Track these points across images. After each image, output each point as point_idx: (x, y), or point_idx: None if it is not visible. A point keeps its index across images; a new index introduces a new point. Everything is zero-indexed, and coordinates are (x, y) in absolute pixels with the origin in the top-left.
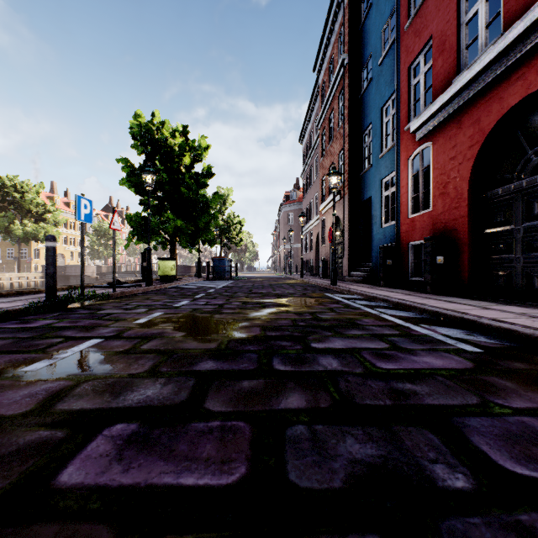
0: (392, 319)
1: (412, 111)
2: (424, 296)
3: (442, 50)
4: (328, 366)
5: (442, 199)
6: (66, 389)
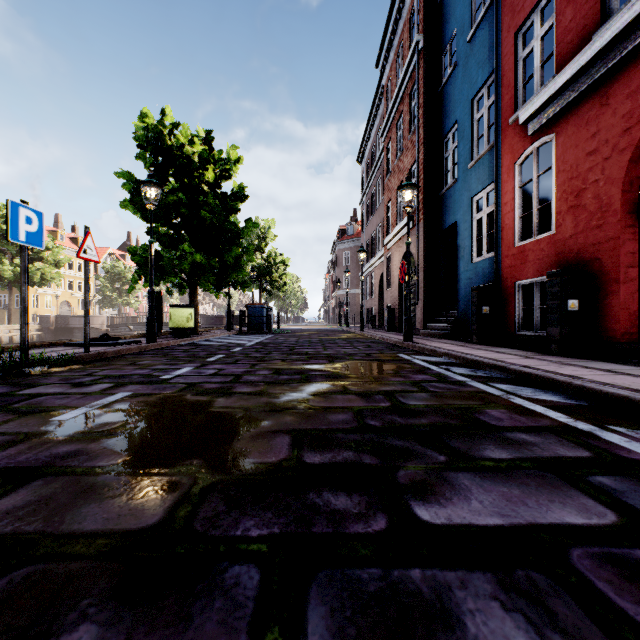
0: (539, 409)
1: (520, 95)
2: (555, 360)
3: None
4: None
5: (573, 215)
6: None
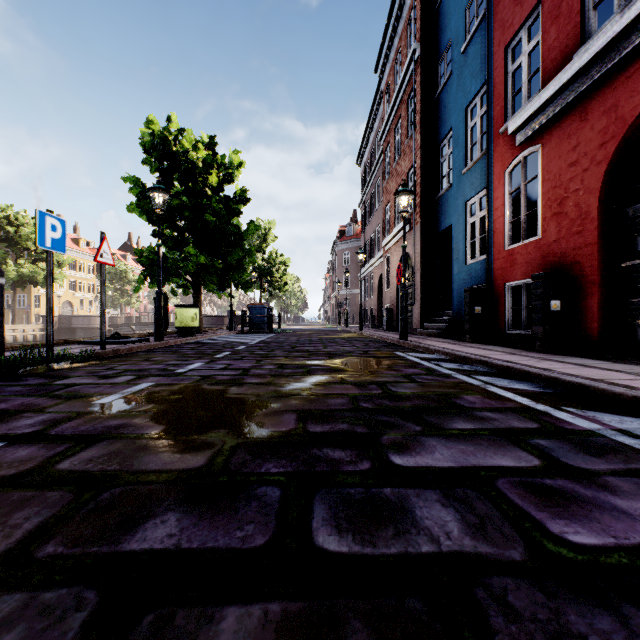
0: (509, 395)
1: (510, 106)
2: (536, 356)
3: (556, 15)
4: (440, 537)
5: (556, 222)
6: None
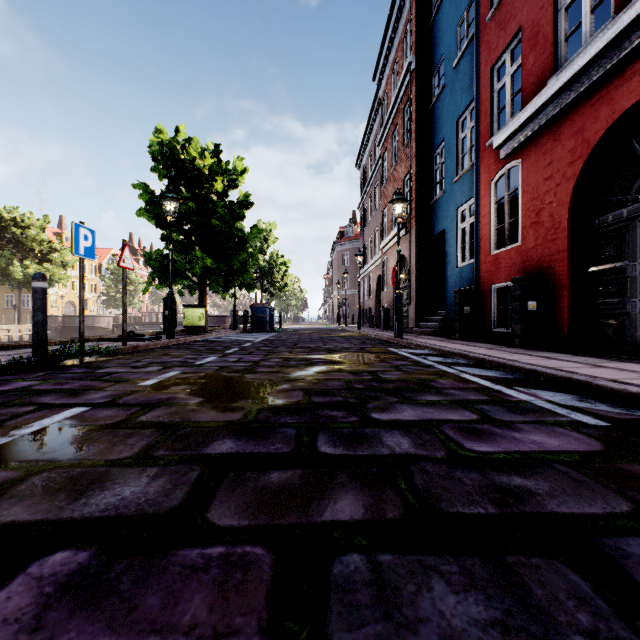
0: (476, 379)
1: (495, 122)
2: (512, 351)
3: (534, 43)
4: (395, 448)
5: (534, 230)
6: (5, 486)
